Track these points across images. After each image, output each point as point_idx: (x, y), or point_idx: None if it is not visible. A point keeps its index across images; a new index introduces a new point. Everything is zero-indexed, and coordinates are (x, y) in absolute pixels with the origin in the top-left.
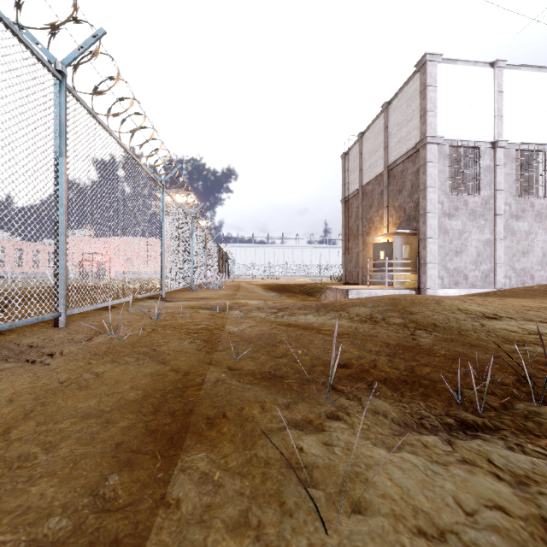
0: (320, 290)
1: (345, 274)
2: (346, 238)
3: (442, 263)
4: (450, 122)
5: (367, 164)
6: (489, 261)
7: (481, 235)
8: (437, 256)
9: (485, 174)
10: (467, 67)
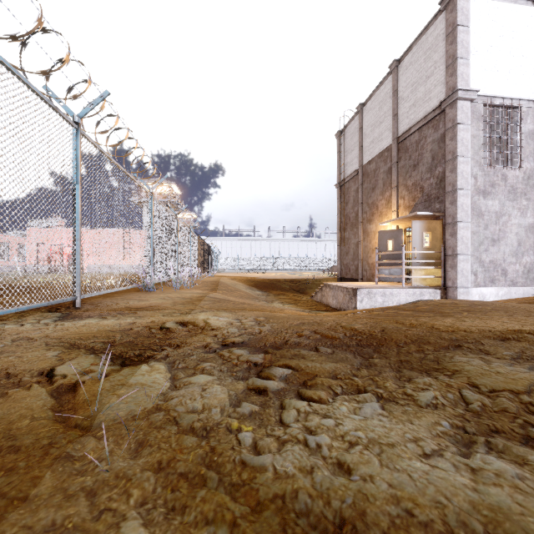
0: (312, 286)
1: (341, 268)
2: (342, 228)
3: (475, 254)
4: (486, 74)
5: (368, 139)
6: (532, 251)
7: (523, 219)
8: (469, 245)
9: (527, 142)
10: (506, 4)
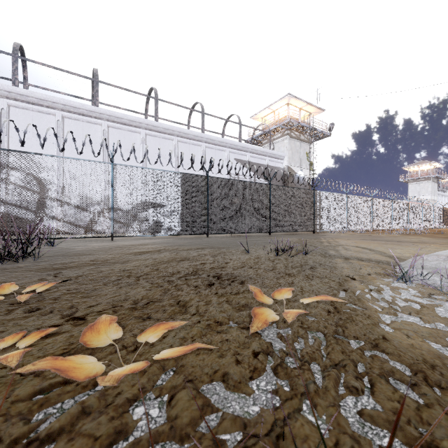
0: None
1: None
2: None
3: None
4: None
5: None
6: None
7: None
8: None
9: None
10: None
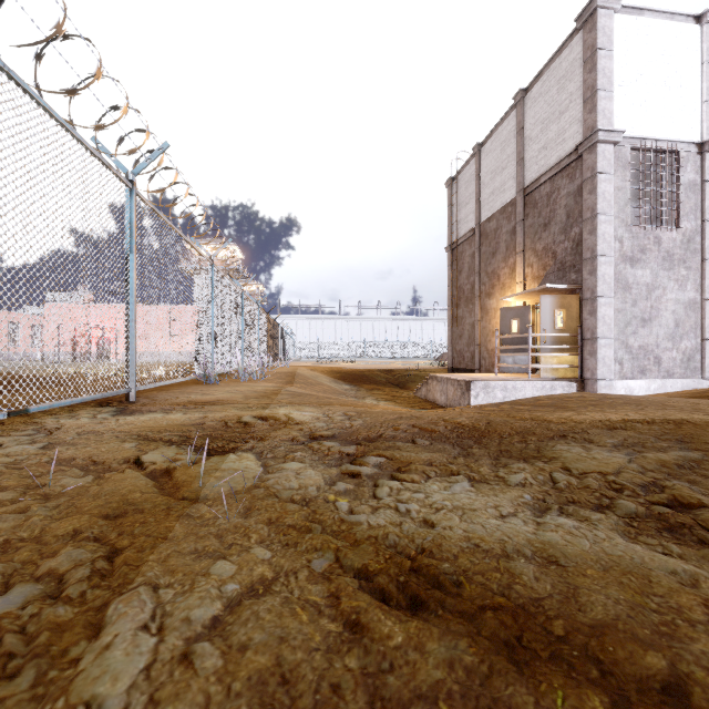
0: (415, 379)
1: (452, 356)
2: (454, 303)
3: (620, 338)
4: (634, 110)
5: (487, 190)
6: (693, 334)
7: (681, 293)
8: (613, 327)
9: (687, 195)
10: (660, 21)
